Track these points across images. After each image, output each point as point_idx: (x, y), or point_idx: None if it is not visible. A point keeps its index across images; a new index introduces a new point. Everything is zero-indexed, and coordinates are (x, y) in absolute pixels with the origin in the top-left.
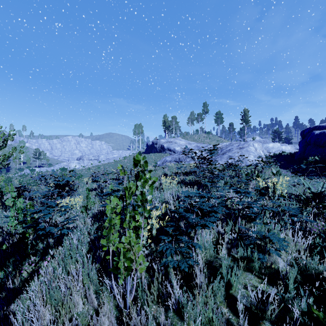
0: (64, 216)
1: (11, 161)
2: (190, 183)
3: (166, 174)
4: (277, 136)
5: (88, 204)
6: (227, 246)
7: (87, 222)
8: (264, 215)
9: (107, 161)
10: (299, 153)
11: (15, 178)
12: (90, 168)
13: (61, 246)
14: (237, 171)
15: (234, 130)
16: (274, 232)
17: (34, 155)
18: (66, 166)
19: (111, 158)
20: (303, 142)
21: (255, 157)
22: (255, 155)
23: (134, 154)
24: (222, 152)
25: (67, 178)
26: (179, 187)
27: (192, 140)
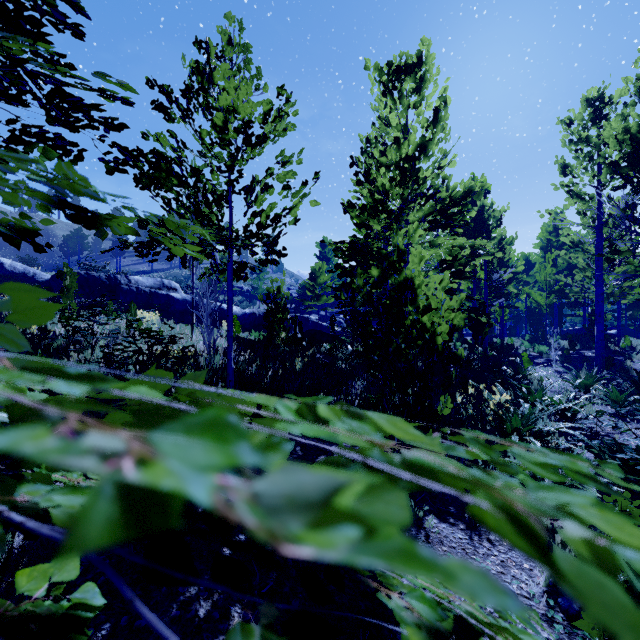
0: None
1: None
2: None
3: None
4: None
5: None
6: None
7: None
8: None
9: None
10: None
11: None
12: None
13: None
14: None
15: None
16: None
17: None
18: None
19: None
20: None
21: None
22: None
23: None
24: None
25: None
26: None
27: None
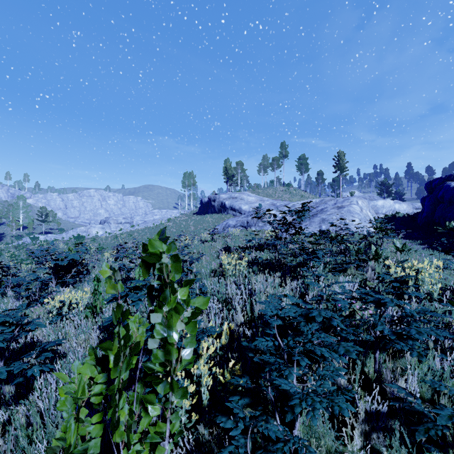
0: (56, 324)
1: (6, 225)
2: (267, 264)
3: (229, 247)
4: (385, 190)
5: (96, 304)
6: (365, 428)
7: (92, 339)
8: (417, 340)
9: (143, 225)
10: (425, 214)
11: (7, 250)
12: (118, 235)
13: (28, 399)
14: (343, 245)
15: (323, 182)
16: (453, 385)
17: (39, 217)
18: (84, 233)
19: (150, 221)
20: (432, 198)
21: (362, 220)
22: (361, 217)
23: (183, 214)
24: (311, 212)
25: (72, 254)
26: (250, 273)
27: (266, 195)
